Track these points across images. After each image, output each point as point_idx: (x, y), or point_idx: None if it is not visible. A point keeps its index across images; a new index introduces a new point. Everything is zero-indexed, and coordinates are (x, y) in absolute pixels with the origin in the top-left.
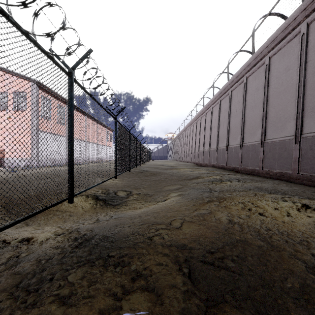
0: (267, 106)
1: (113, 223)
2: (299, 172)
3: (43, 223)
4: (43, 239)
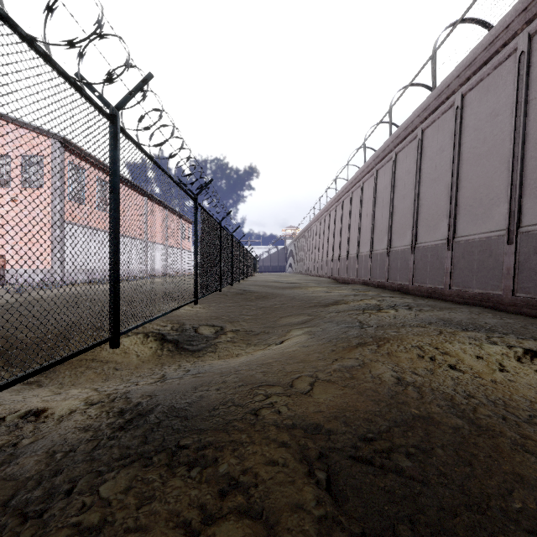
0: (458, 178)
1: (190, 383)
2: (516, 293)
3: (68, 383)
4: (64, 413)
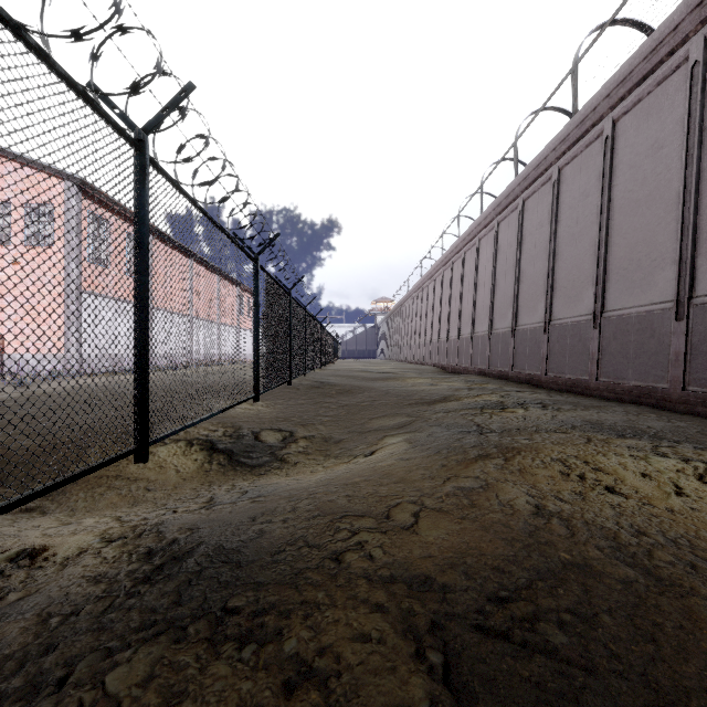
0: (608, 232)
1: (247, 511)
2: (687, 386)
3: (82, 508)
4: (71, 554)
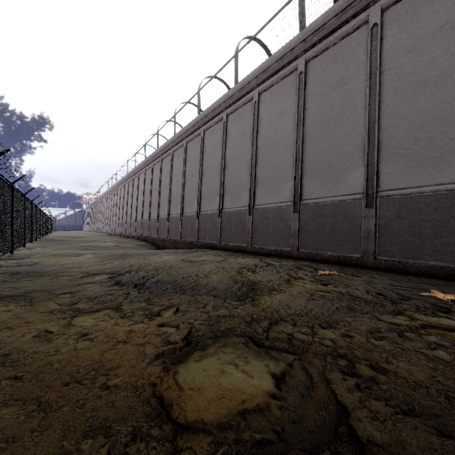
0: (138, 200)
1: None
2: (142, 235)
3: None
4: None
